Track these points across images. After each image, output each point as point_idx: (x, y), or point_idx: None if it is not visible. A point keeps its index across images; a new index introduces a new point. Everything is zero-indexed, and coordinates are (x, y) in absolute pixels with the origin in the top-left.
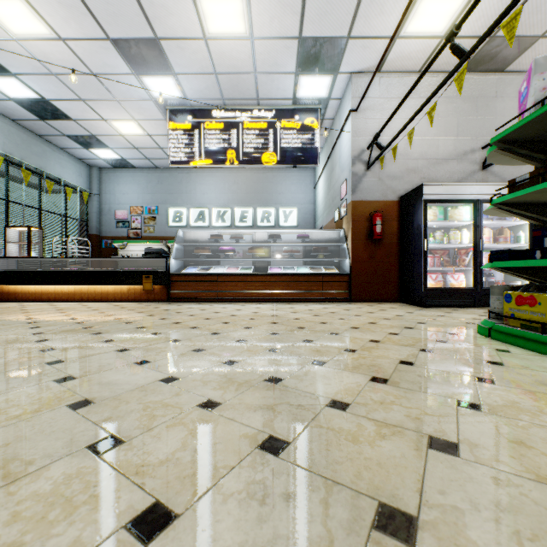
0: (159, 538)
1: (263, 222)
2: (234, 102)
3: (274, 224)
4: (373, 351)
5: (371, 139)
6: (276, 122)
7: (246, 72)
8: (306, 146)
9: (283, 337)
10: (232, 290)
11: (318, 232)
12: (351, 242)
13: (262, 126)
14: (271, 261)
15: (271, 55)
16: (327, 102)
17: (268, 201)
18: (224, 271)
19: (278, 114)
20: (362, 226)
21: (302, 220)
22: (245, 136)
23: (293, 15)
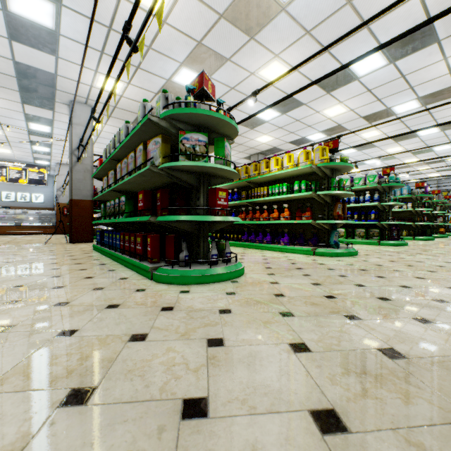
0: (8, 239)
1: (22, 200)
2: (5, 159)
3: (29, 201)
4: (39, 237)
5: (64, 184)
6: (27, 168)
7: (12, 156)
8: (41, 179)
9: (22, 237)
10: (5, 231)
11: (46, 211)
12: (57, 215)
13: (20, 169)
14: (26, 219)
15: (22, 156)
16: (50, 165)
17: (25, 189)
18: (1, 224)
19: (28, 166)
20: (61, 211)
21: (47, 200)
22: (11, 172)
23: (30, 154)
